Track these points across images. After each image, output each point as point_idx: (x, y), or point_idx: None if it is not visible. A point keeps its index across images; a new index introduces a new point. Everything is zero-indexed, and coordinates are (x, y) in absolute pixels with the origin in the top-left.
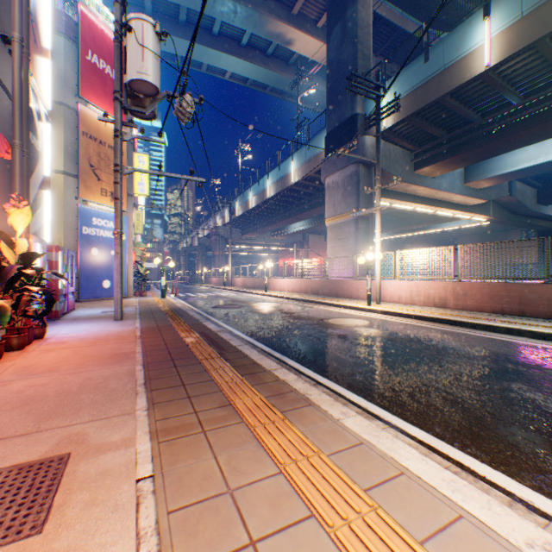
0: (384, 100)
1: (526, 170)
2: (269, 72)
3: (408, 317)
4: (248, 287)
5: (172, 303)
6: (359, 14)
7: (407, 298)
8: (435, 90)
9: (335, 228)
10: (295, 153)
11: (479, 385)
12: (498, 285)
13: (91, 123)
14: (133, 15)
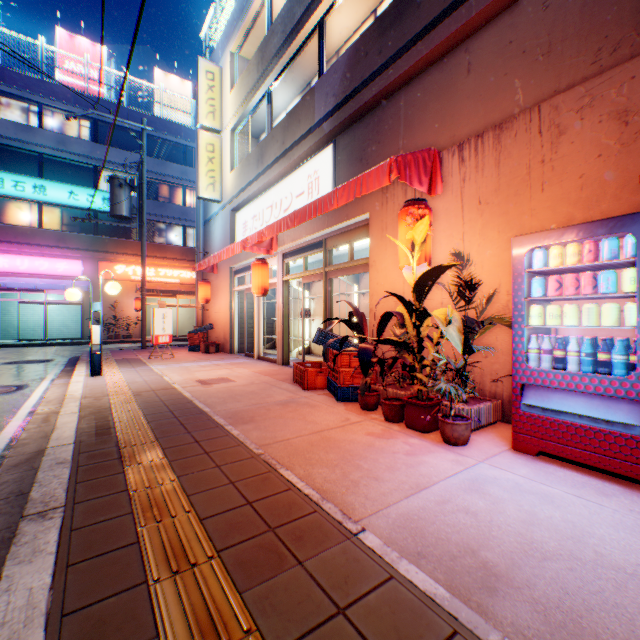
0: None
1: None
2: None
3: None
4: None
5: None
6: None
7: None
8: None
9: None
10: None
11: None
12: None
13: None
14: None
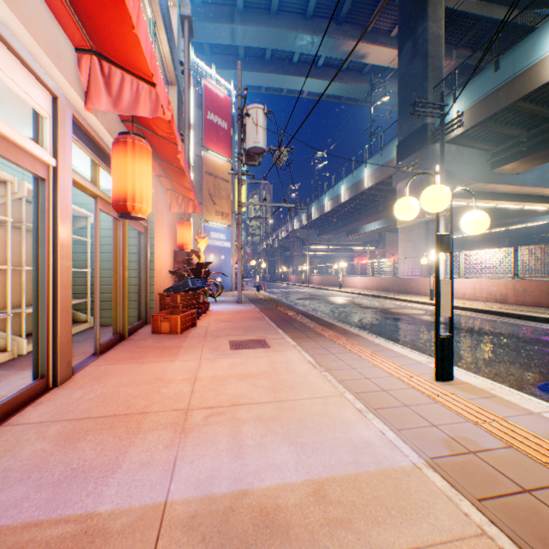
0: (454, 109)
1: None
2: (343, 85)
3: (463, 310)
4: (324, 285)
5: (266, 295)
6: (429, 29)
7: (470, 295)
8: (504, 98)
9: (405, 230)
10: (368, 161)
11: (473, 342)
12: None
13: (210, 164)
14: (250, 106)
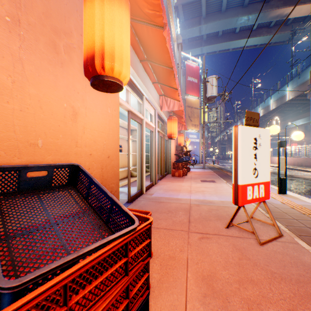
0: None
1: None
2: (271, 36)
3: None
4: None
5: (218, 166)
6: None
7: None
8: None
9: None
10: (289, 82)
11: None
12: None
13: (188, 102)
14: (209, 77)
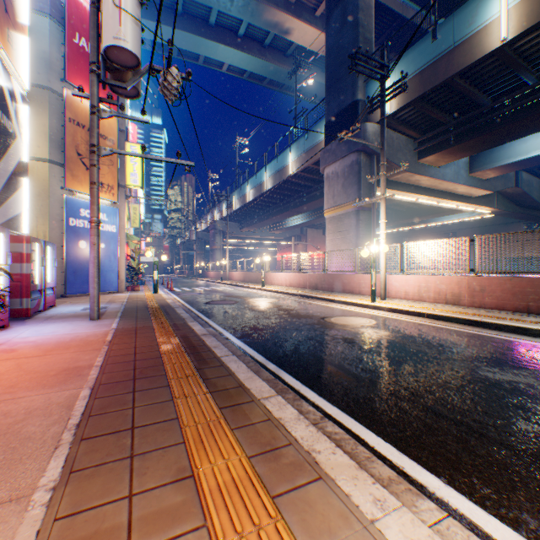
0: (387, 84)
1: (537, 158)
2: (267, 64)
3: (419, 316)
4: (245, 281)
5: (163, 298)
6: None
7: (415, 294)
8: (443, 71)
9: (334, 221)
10: (293, 145)
11: None
12: (522, 281)
13: (79, 110)
14: None
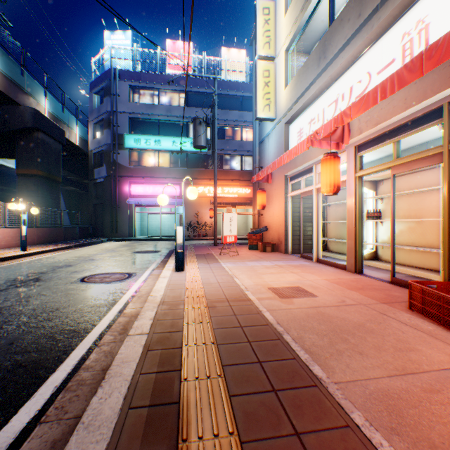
0: None
1: None
2: None
3: None
4: None
5: None
6: None
7: None
8: None
9: None
10: None
11: None
12: None
13: None
14: None
